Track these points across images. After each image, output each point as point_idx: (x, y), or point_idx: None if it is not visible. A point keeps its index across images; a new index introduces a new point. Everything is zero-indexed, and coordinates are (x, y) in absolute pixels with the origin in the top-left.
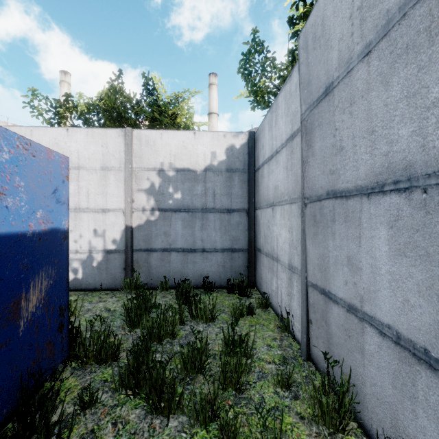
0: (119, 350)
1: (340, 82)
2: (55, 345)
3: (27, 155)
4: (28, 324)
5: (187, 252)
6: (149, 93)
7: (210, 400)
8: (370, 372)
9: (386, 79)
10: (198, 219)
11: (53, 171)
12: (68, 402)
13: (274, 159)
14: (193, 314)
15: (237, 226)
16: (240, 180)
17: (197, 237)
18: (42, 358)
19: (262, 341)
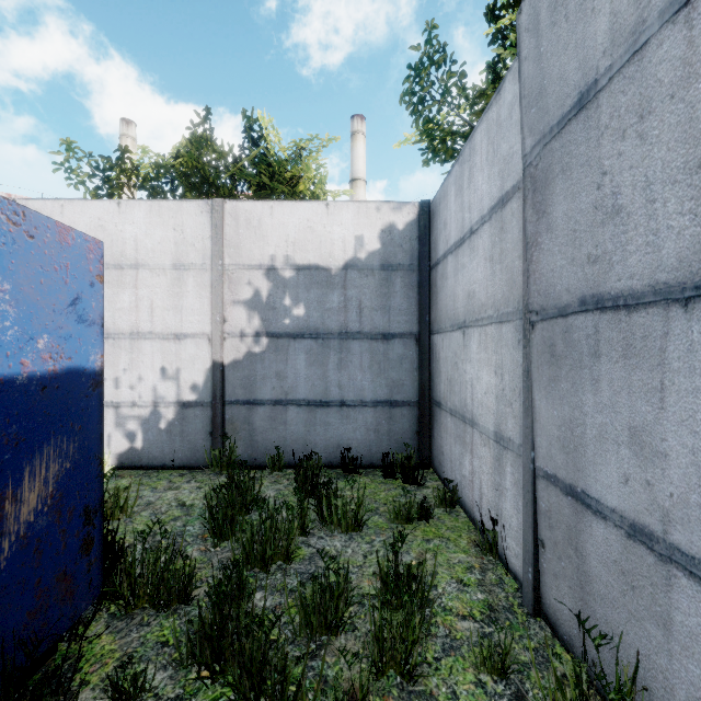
0: (191, 585)
1: (615, 77)
2: (75, 578)
3: (18, 234)
4: (19, 544)
5: (315, 406)
6: (254, 144)
7: (353, 694)
8: (688, 671)
9: None
10: (333, 350)
11: (72, 265)
12: (95, 687)
13: (467, 245)
14: (324, 516)
15: (400, 363)
16: (405, 284)
17: (331, 381)
18: (49, 604)
19: (447, 573)
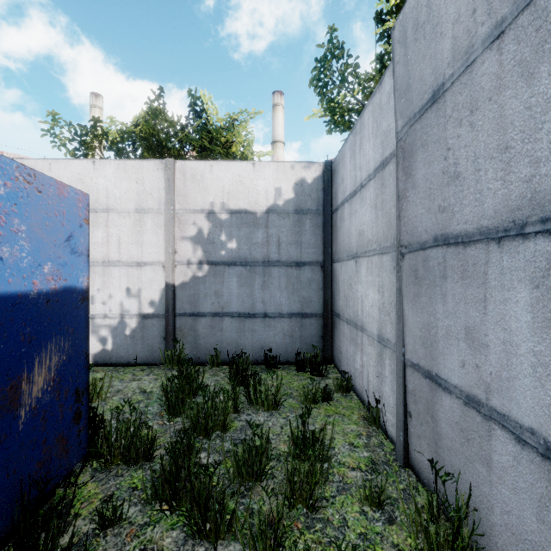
0: (153, 447)
1: (455, 82)
2: (69, 440)
3: (31, 190)
4: (31, 413)
5: (244, 317)
6: (197, 116)
7: (272, 520)
8: (501, 493)
9: (529, 70)
10: (258, 274)
11: (67, 211)
12: (85, 518)
13: (358, 196)
14: (251, 399)
15: (309, 284)
16: (312, 225)
17: (257, 298)
18: (52, 458)
19: (342, 438)
